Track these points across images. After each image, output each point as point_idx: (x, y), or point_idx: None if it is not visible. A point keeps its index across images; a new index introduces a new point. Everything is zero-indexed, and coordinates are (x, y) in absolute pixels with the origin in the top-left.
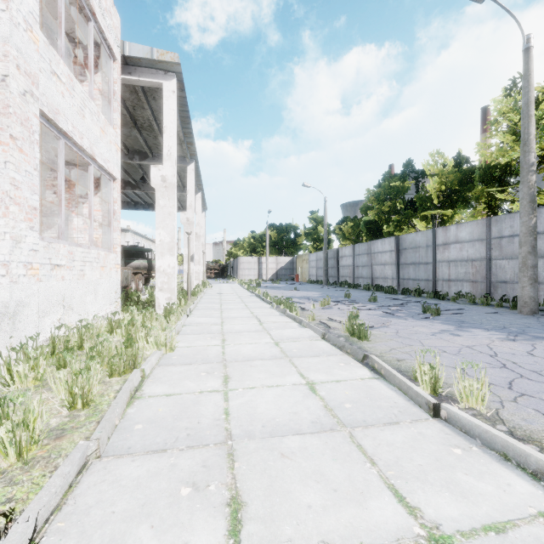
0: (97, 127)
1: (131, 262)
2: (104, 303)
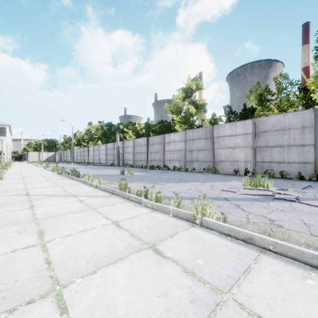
0: None
1: None
2: None
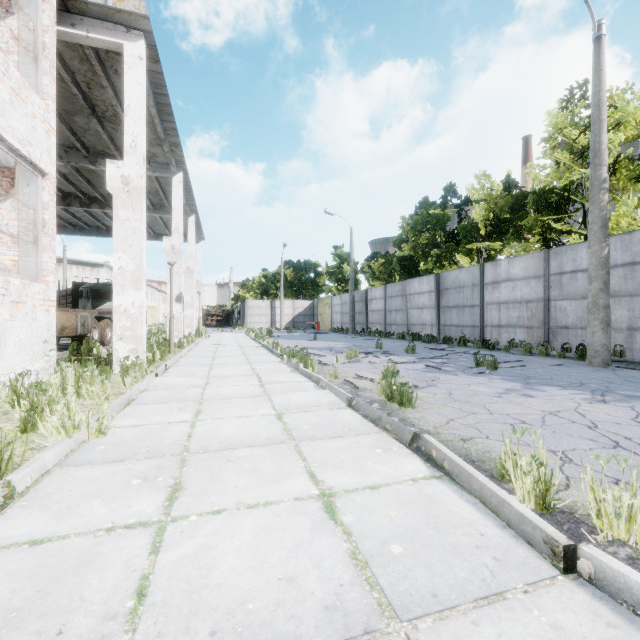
0: (3, 86)
1: (101, 304)
2: (21, 357)
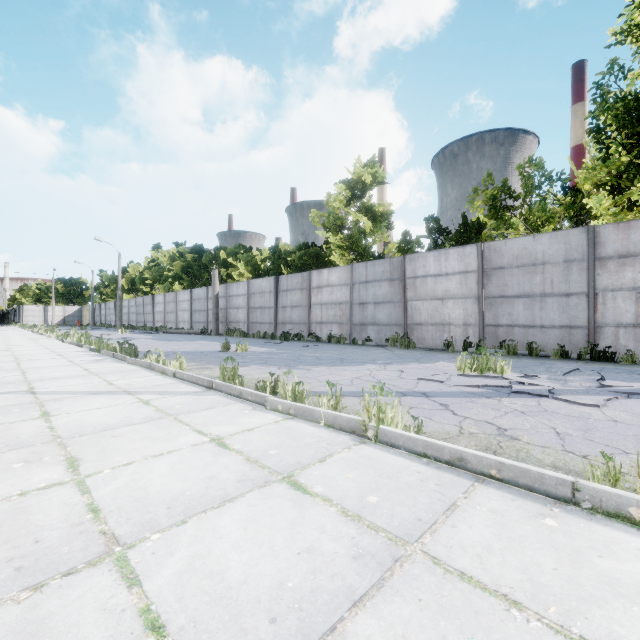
0: None
1: None
2: None
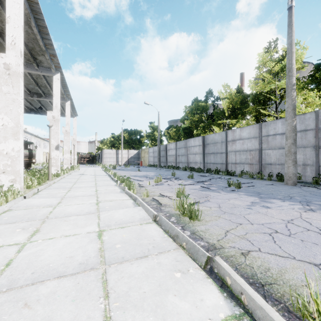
0: None
1: None
2: None
